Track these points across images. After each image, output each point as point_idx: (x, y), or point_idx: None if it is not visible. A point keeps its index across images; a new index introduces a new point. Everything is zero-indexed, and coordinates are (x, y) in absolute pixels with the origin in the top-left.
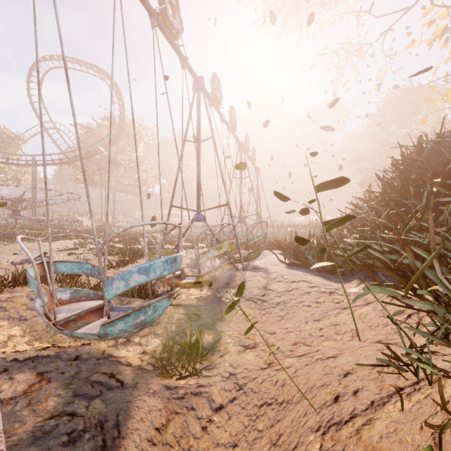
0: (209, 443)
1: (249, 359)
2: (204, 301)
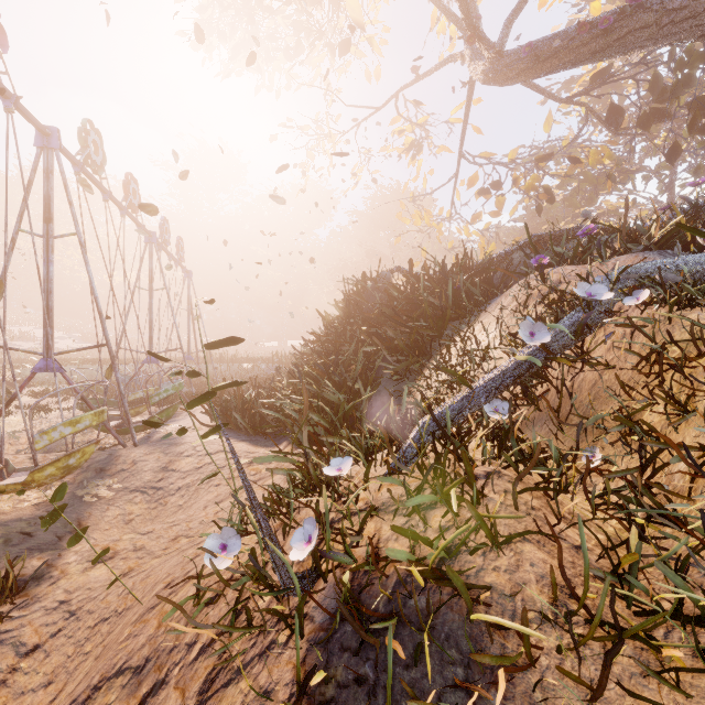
0: (8, 697)
1: (98, 575)
2: (49, 507)
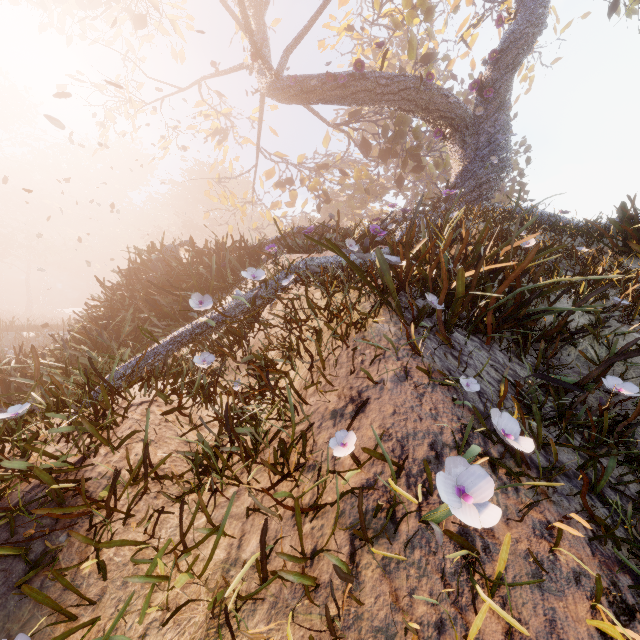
0: None
1: None
2: None
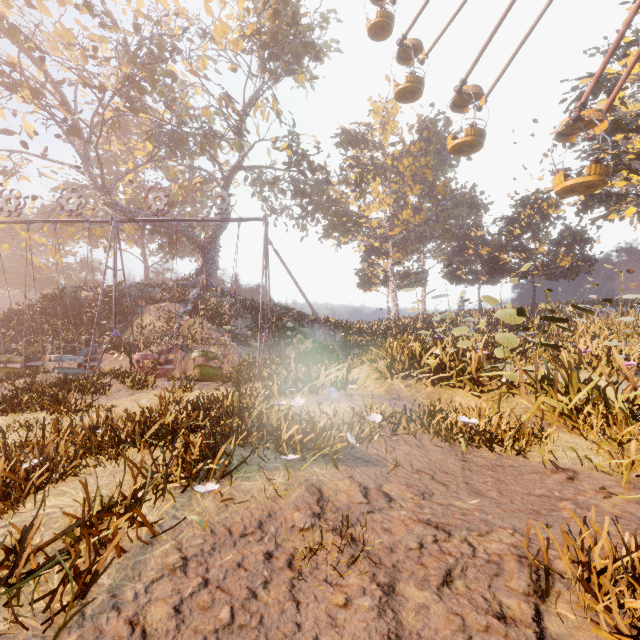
0: None
1: None
2: None
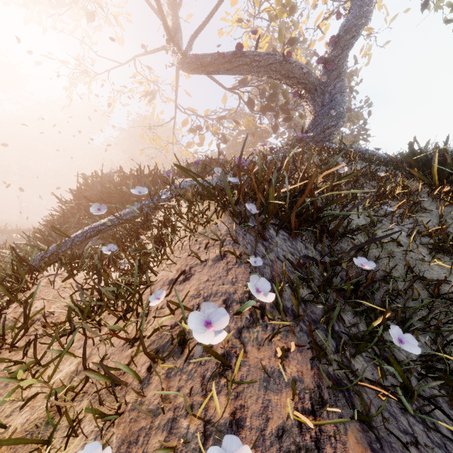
0: None
1: None
2: None
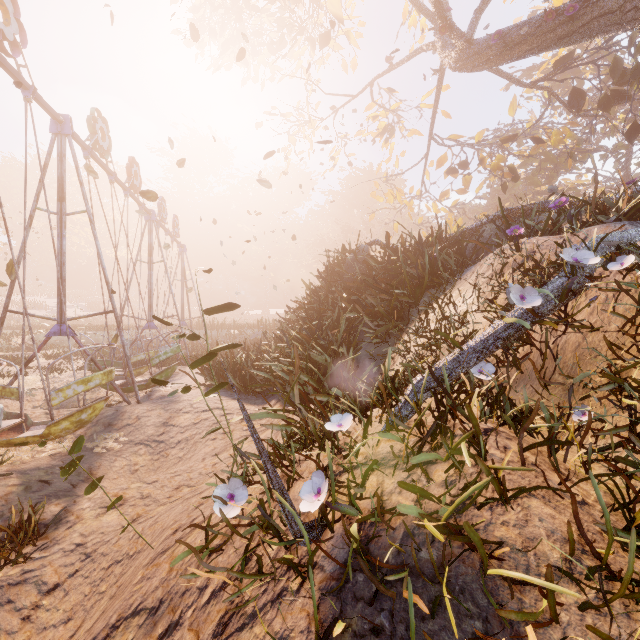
0: (32, 632)
1: (110, 520)
2: (63, 458)
